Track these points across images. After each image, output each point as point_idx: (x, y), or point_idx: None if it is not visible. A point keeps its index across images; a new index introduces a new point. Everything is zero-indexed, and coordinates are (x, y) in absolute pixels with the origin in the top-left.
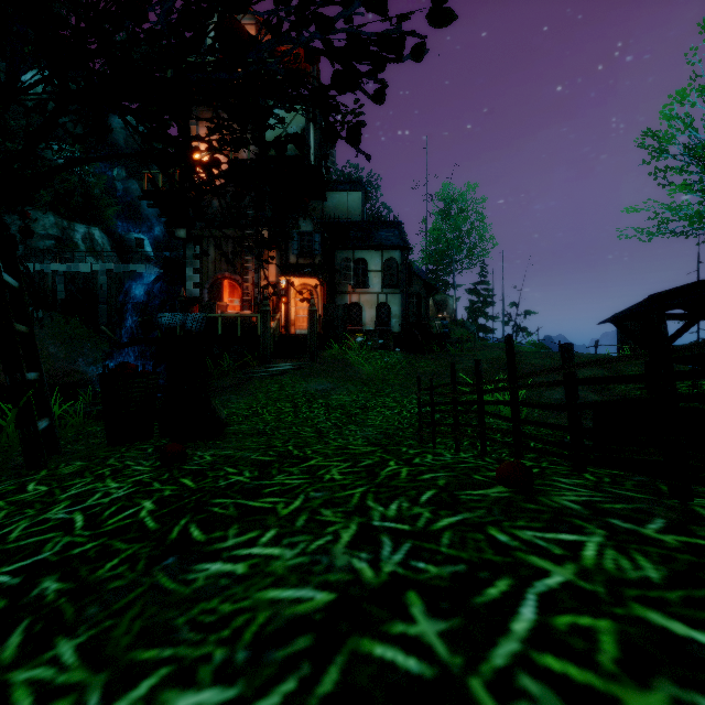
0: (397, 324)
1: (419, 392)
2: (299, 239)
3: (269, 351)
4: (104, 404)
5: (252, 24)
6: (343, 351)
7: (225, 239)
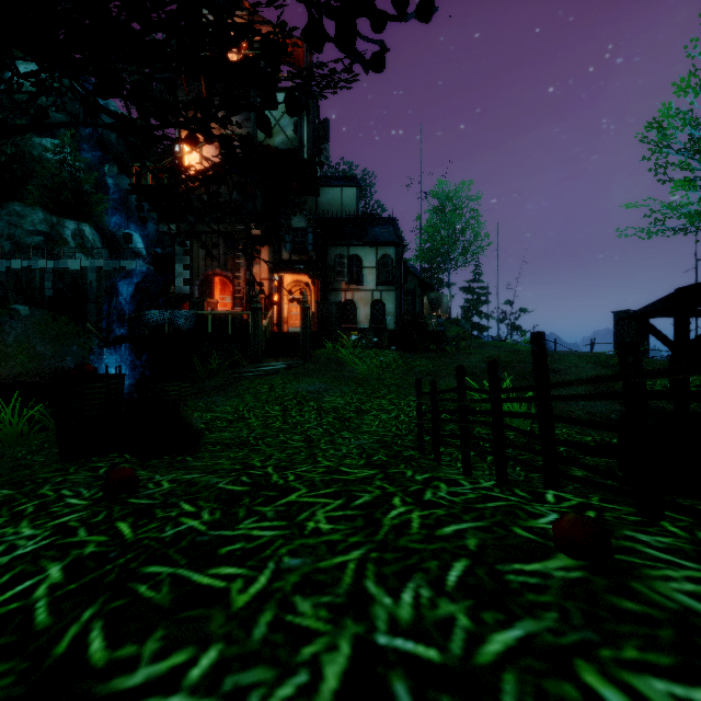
0: (391, 322)
1: (420, 397)
2: (291, 235)
3: (260, 350)
4: (55, 413)
5: (244, 15)
6: (336, 350)
7: (216, 235)
